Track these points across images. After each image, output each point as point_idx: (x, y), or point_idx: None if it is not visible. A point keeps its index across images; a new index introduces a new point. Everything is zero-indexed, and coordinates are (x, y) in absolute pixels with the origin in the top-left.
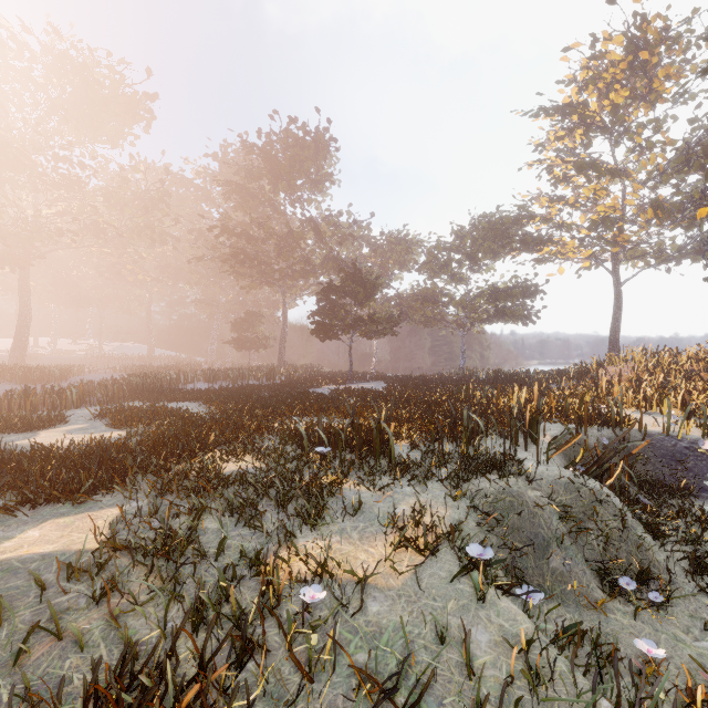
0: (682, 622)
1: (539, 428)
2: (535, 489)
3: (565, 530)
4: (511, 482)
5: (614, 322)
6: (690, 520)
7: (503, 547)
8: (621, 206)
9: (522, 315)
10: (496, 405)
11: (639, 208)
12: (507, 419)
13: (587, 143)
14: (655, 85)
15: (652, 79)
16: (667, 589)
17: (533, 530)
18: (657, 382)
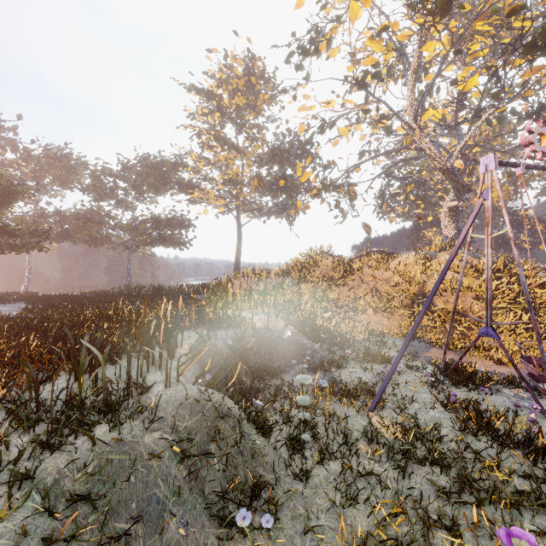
0: (287, 533)
1: (175, 342)
2: (155, 429)
3: (186, 473)
4: (126, 430)
5: (238, 251)
6: (283, 396)
7: (101, 542)
8: (241, 174)
9: (179, 242)
10: (143, 319)
11: (251, 177)
12: (144, 337)
13: (223, 125)
14: (259, 103)
15: (257, 98)
16: (274, 489)
17: (147, 493)
18: (260, 290)
